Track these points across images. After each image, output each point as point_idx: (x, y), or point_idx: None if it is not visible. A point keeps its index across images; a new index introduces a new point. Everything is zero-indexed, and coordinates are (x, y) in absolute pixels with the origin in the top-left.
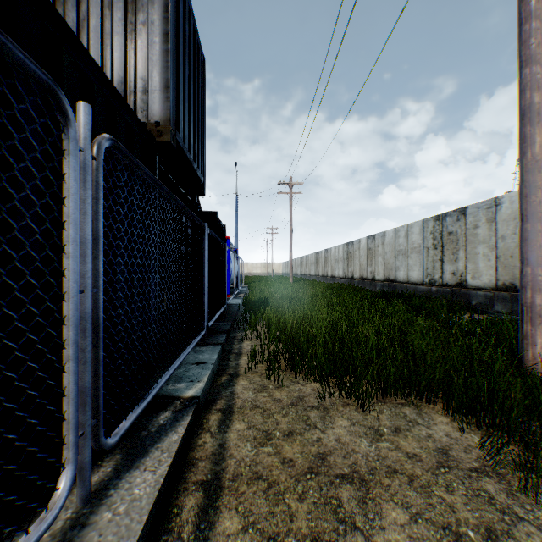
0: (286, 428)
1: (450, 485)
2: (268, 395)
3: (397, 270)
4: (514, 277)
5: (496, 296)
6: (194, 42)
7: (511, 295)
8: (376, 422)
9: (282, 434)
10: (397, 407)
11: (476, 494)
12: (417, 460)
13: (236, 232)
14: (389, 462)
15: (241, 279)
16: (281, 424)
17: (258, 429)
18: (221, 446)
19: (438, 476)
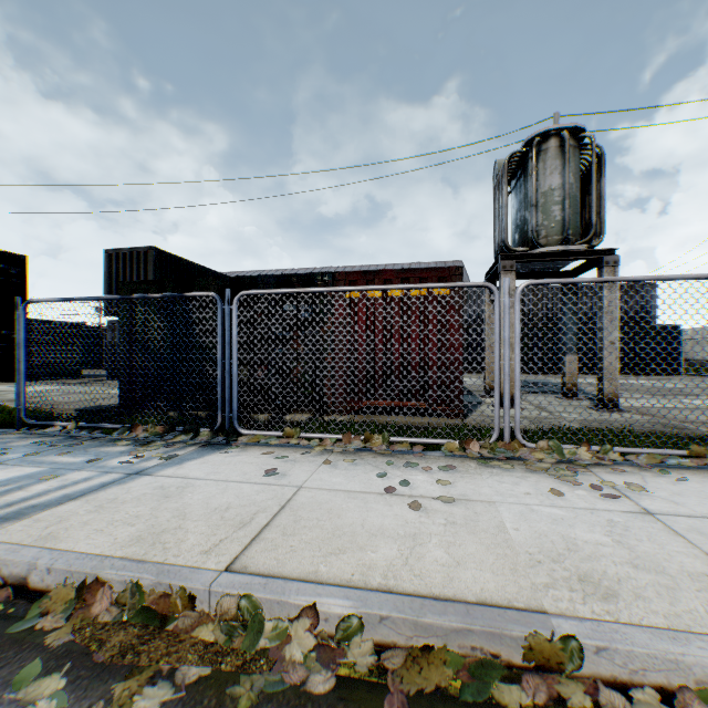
0: None
1: None
2: None
3: (693, 353)
4: None
5: None
6: None
7: None
8: None
9: None
10: None
11: None
12: None
13: None
14: None
15: None
16: None
17: None
18: None
19: None
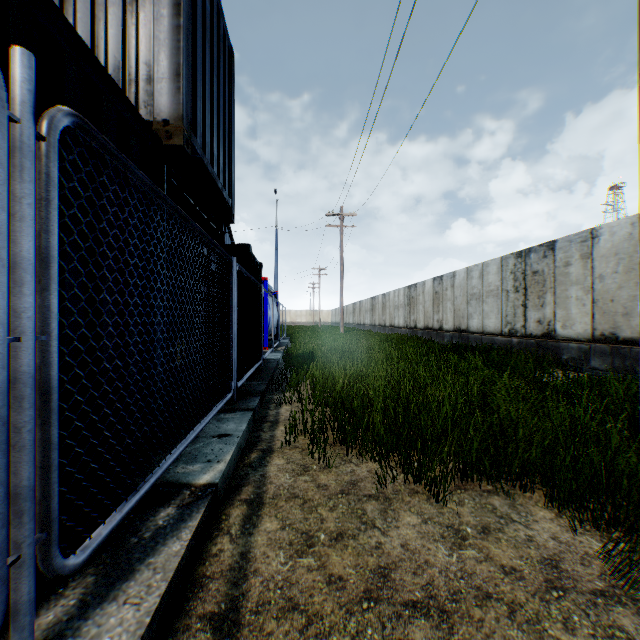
0: (334, 527)
1: (570, 619)
2: (310, 480)
3: (470, 318)
4: (615, 325)
5: (593, 349)
6: (218, 27)
7: (611, 347)
8: (456, 518)
9: (328, 536)
10: (482, 496)
11: (609, 635)
12: (517, 577)
13: (276, 273)
14: (479, 582)
15: (282, 329)
16: (327, 522)
17: (296, 530)
18: (243, 557)
19: (550, 604)
